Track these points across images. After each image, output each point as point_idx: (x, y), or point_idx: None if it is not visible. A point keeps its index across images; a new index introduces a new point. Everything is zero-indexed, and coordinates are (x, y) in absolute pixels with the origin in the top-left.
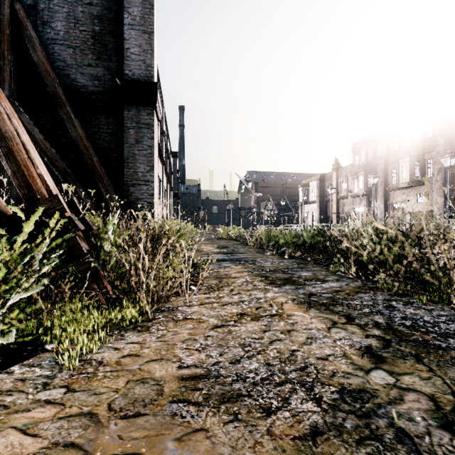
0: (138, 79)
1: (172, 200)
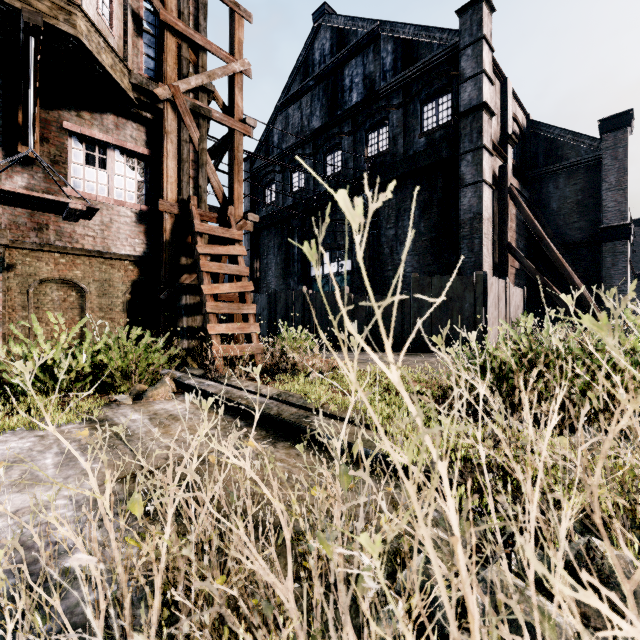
0: (614, 225)
1: None
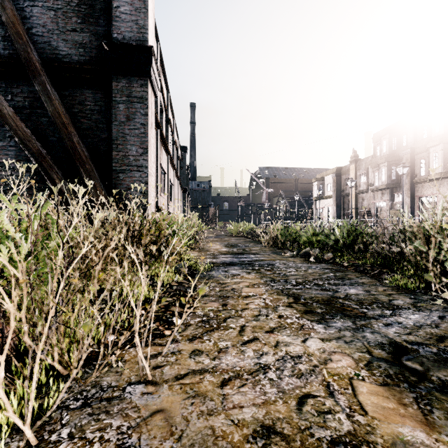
0: (128, 43)
1: (181, 196)
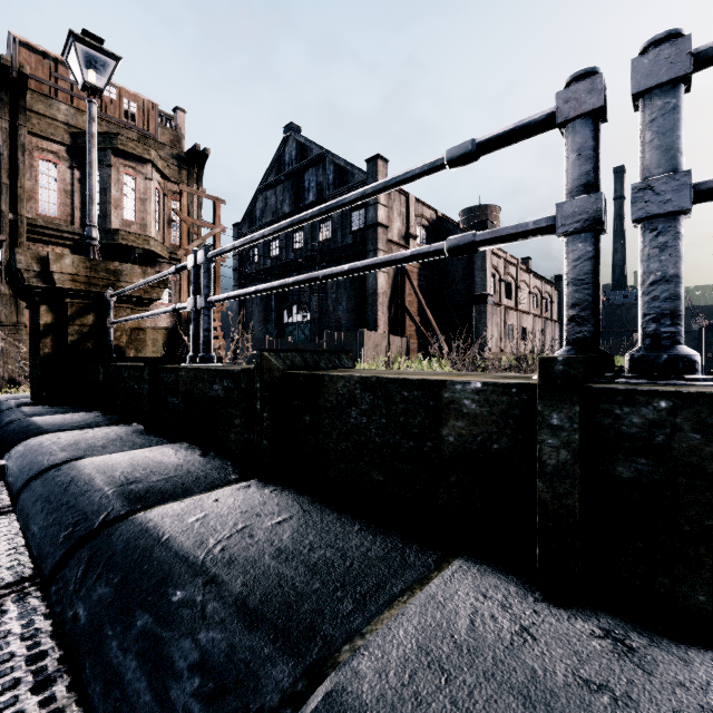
0: (479, 294)
1: (552, 330)
